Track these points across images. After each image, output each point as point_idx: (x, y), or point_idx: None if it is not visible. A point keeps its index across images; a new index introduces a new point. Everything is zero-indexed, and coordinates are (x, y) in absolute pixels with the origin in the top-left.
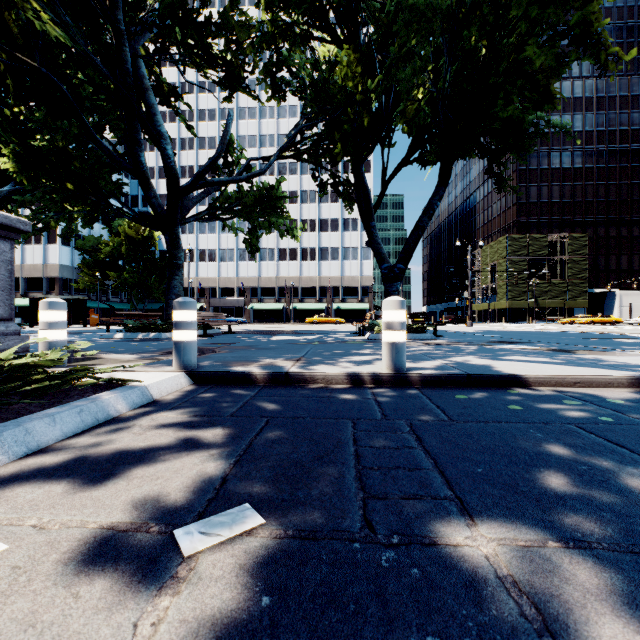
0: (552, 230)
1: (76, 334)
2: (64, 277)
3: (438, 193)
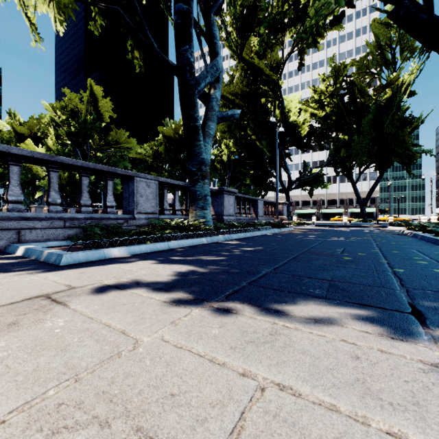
0: None
1: None
2: None
3: (380, 177)
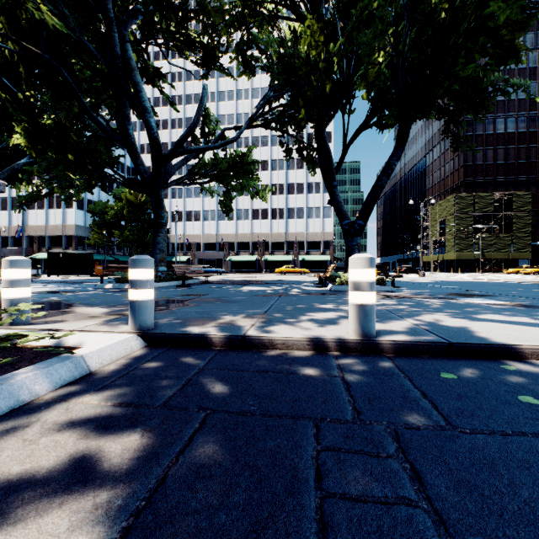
0: (497, 189)
1: (77, 284)
2: (79, 235)
3: (396, 154)
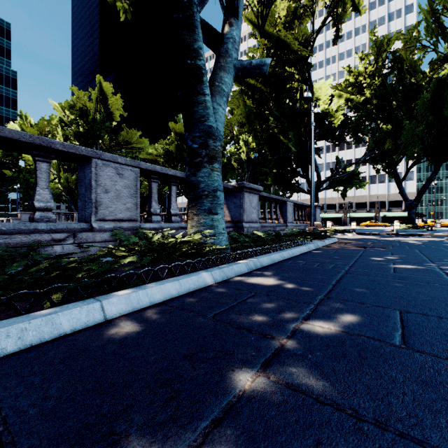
0: None
1: None
2: None
3: (434, 173)
